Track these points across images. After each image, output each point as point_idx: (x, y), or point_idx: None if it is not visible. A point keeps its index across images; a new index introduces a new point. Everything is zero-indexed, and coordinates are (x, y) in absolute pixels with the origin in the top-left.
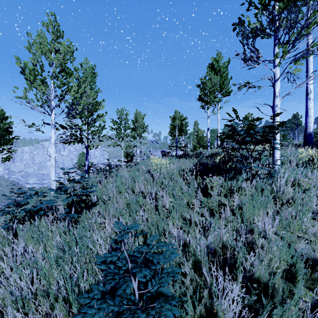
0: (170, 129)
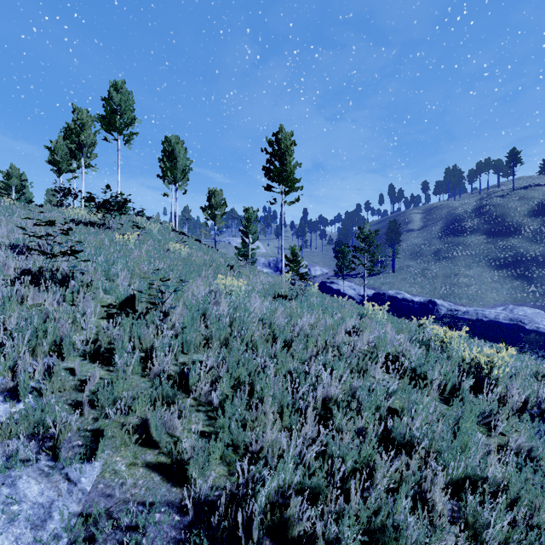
0: (1, 188)
